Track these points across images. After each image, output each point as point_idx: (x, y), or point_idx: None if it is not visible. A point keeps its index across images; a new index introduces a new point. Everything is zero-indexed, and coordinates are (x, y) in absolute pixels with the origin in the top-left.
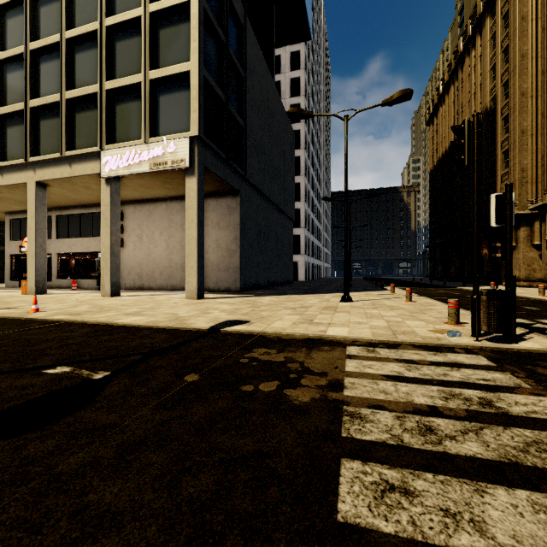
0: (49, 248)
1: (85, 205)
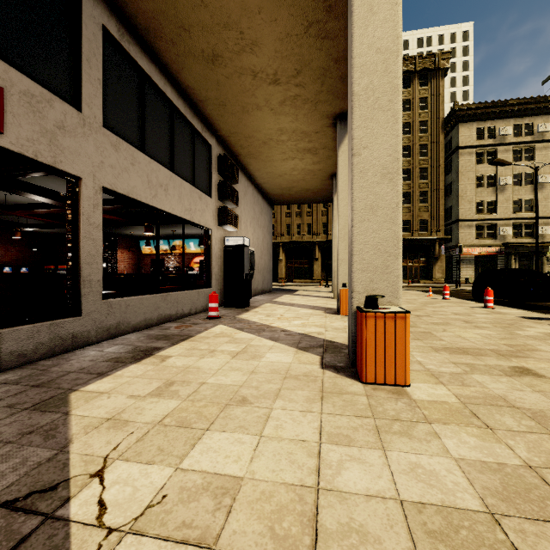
0: (69, 147)
1: (187, 95)
